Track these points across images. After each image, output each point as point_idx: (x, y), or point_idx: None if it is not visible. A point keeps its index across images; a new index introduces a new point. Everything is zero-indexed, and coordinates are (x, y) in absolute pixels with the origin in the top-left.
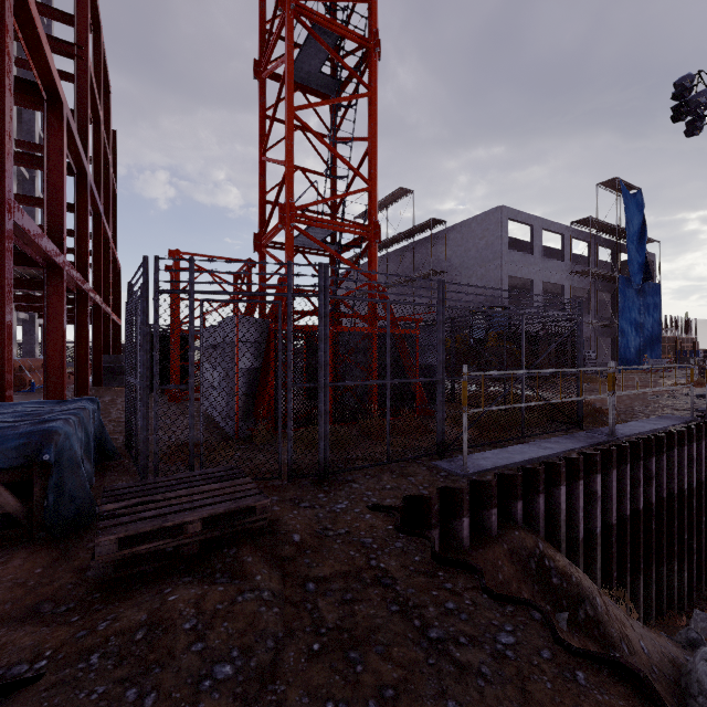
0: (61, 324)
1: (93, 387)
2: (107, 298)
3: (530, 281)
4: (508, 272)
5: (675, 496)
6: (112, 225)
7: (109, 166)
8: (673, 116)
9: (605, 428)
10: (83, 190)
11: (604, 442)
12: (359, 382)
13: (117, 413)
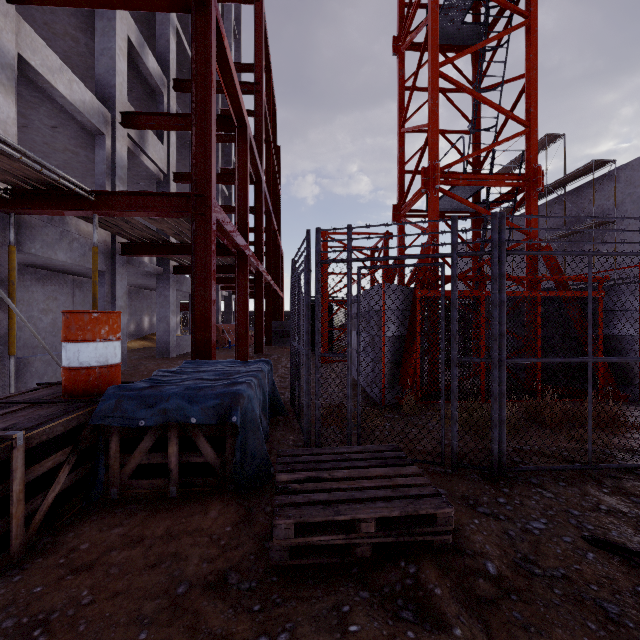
0: (246, 298)
1: (265, 346)
2: (274, 277)
3: None
4: None
5: None
6: (277, 221)
7: (276, 174)
8: None
9: None
10: (259, 194)
11: None
12: (546, 359)
13: (282, 370)
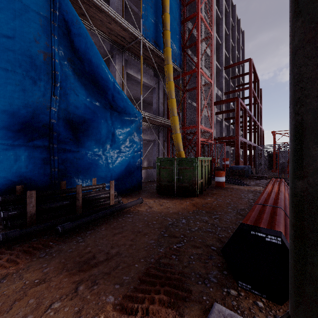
0: (246, 153)
1: (253, 168)
2: (258, 143)
3: None
4: None
5: None
6: (260, 119)
7: (259, 103)
8: None
9: None
10: (250, 120)
11: None
12: None
13: None
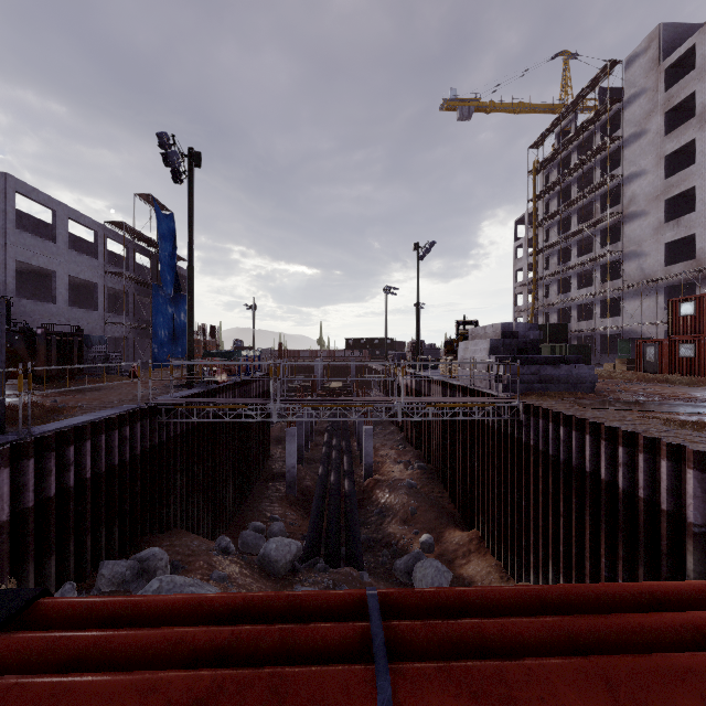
0: None
1: None
2: None
3: (53, 272)
4: (17, 256)
5: (103, 474)
6: None
7: None
8: (164, 161)
9: (36, 427)
10: None
11: (8, 442)
12: None
13: None
